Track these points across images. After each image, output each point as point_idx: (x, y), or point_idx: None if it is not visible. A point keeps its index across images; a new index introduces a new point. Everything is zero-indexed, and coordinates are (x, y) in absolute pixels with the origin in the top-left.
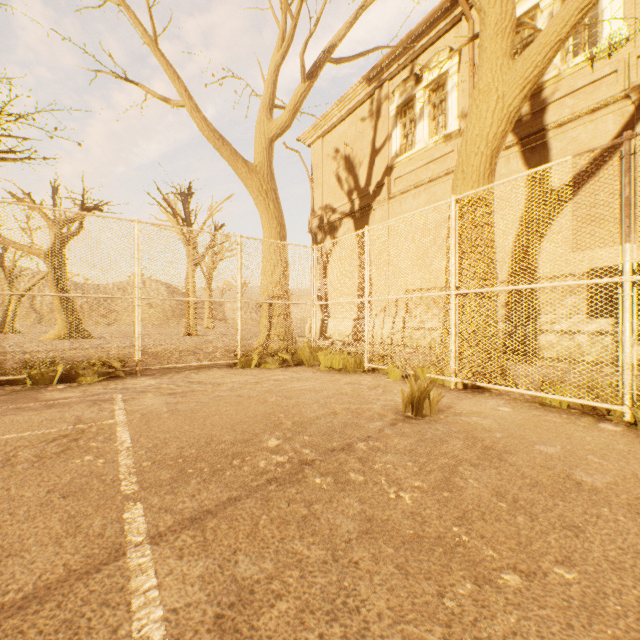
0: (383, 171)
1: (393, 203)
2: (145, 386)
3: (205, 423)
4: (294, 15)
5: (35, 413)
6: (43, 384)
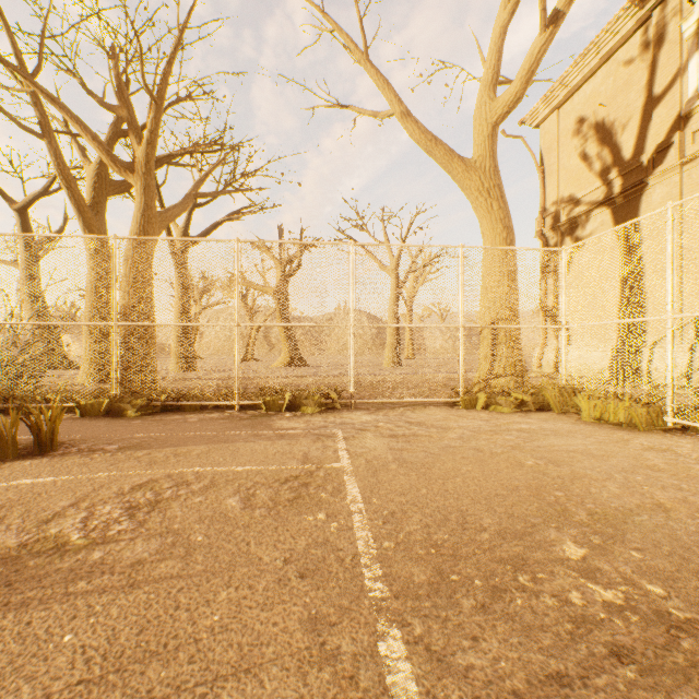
0: (669, 126)
1: (690, 170)
2: (362, 422)
3: (446, 488)
4: None
5: (269, 443)
6: (274, 411)
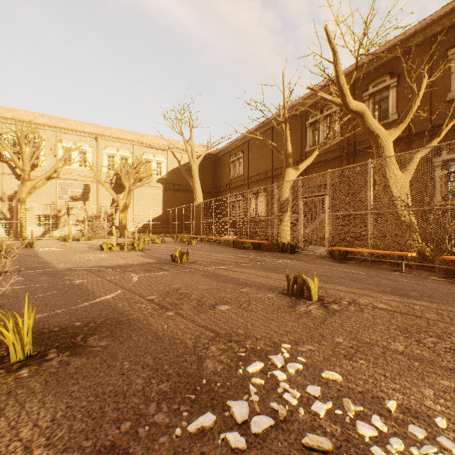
0: None
1: None
2: None
3: None
4: None
5: None
6: None
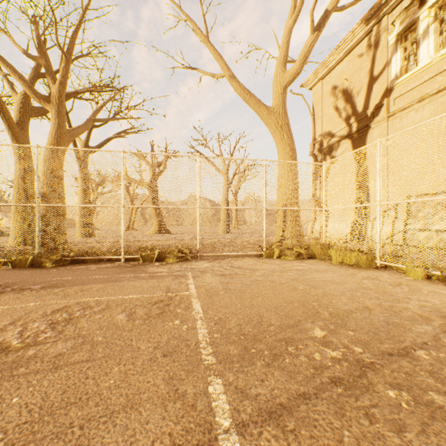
0: (381, 94)
1: (392, 120)
2: (204, 267)
3: (252, 303)
4: None
5: (144, 281)
6: (148, 261)
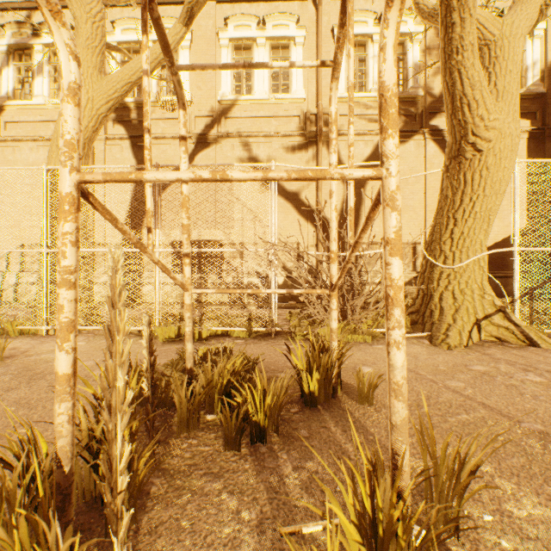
0: None
1: (4, 147)
2: None
3: None
4: None
5: None
6: None
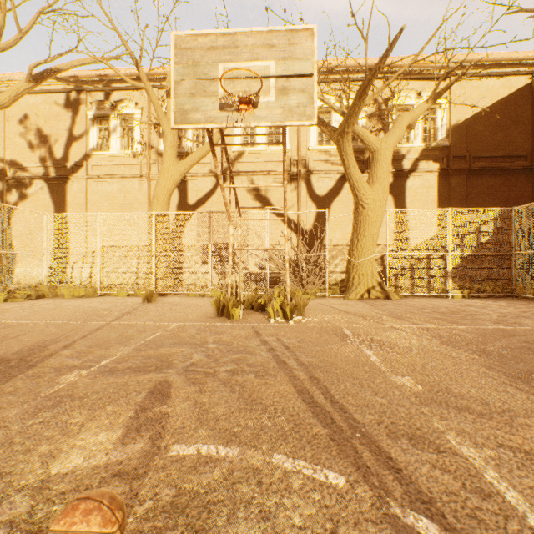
0: (82, 155)
1: (91, 182)
2: None
3: (57, 315)
4: (23, 31)
5: None
6: None
